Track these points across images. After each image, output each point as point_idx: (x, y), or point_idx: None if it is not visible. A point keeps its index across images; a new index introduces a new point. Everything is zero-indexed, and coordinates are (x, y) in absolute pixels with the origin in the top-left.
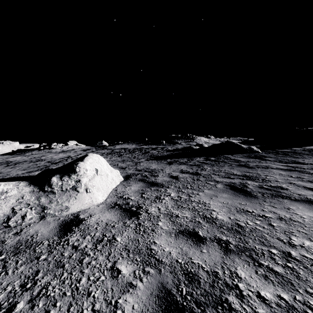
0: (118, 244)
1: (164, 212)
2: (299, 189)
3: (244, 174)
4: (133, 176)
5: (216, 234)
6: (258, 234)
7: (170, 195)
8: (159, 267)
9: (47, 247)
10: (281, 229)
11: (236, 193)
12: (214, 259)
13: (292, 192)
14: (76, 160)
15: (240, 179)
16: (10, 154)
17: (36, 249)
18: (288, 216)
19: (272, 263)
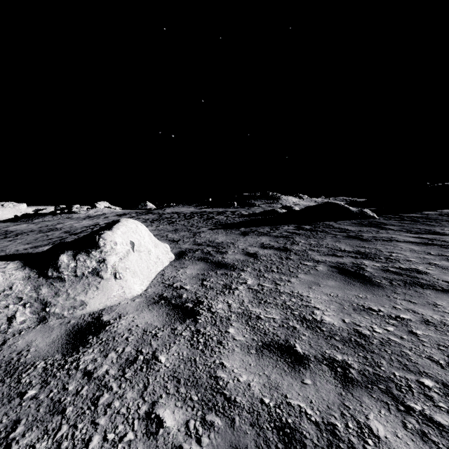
0: (161, 368)
1: (238, 311)
2: (445, 272)
3: (357, 250)
4: (190, 253)
5: (324, 349)
6: (395, 350)
7: (246, 283)
8: (231, 414)
9: (41, 374)
10: (431, 341)
11: (349, 279)
12: (326, 398)
13: (436, 278)
14: (101, 228)
15: (352, 257)
16: (12, 221)
17: (23, 377)
18: (438, 318)
19: (429, 407)
